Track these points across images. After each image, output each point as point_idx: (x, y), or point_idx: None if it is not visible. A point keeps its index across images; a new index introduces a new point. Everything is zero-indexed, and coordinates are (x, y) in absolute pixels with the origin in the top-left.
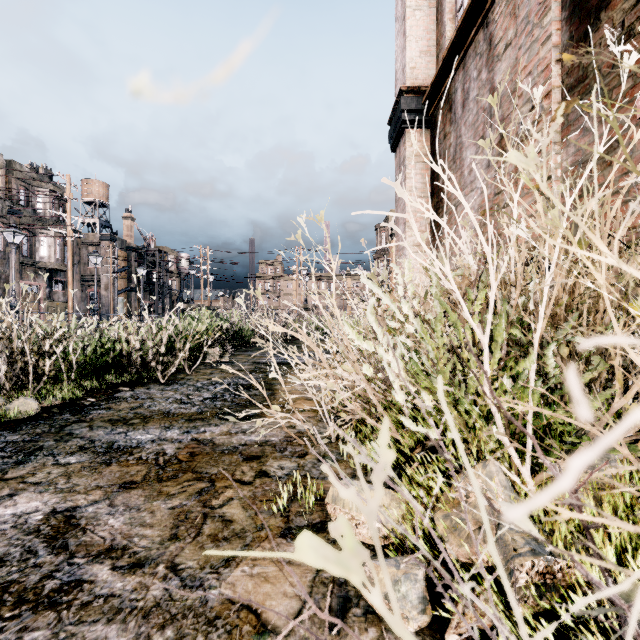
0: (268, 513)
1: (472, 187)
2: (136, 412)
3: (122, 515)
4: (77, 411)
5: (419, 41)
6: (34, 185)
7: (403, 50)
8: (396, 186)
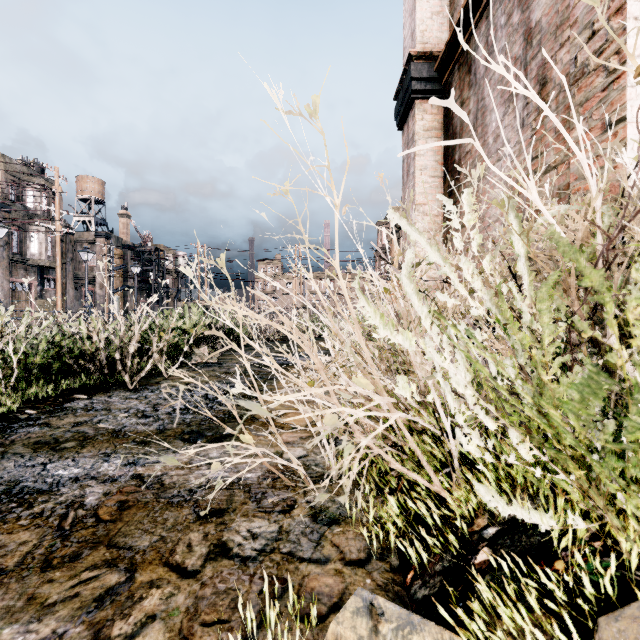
0: None
1: (499, 156)
2: (77, 430)
3: None
4: (2, 429)
5: (431, 0)
6: (24, 180)
7: (412, 12)
8: None
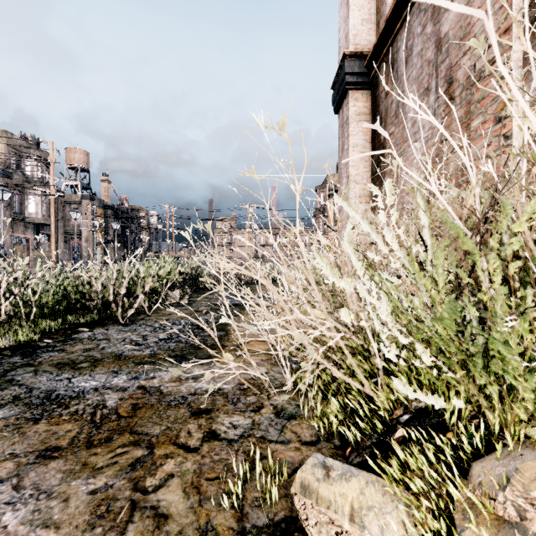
0: (216, 501)
1: (416, 138)
2: (88, 354)
3: (25, 505)
4: (29, 353)
5: (361, 10)
6: (23, 151)
7: (346, 19)
8: None
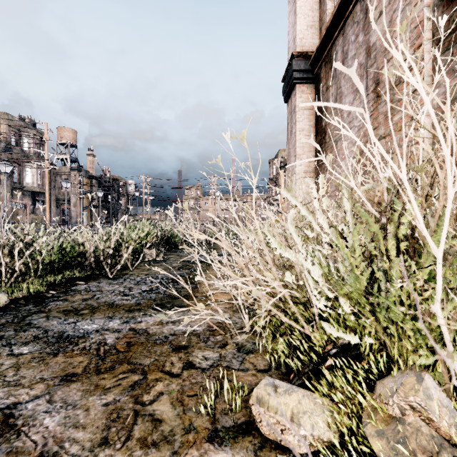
0: (195, 411)
1: (350, 126)
2: (86, 303)
3: (58, 413)
4: (39, 302)
5: (306, 18)
6: (22, 131)
7: (294, 25)
8: (351, 73)
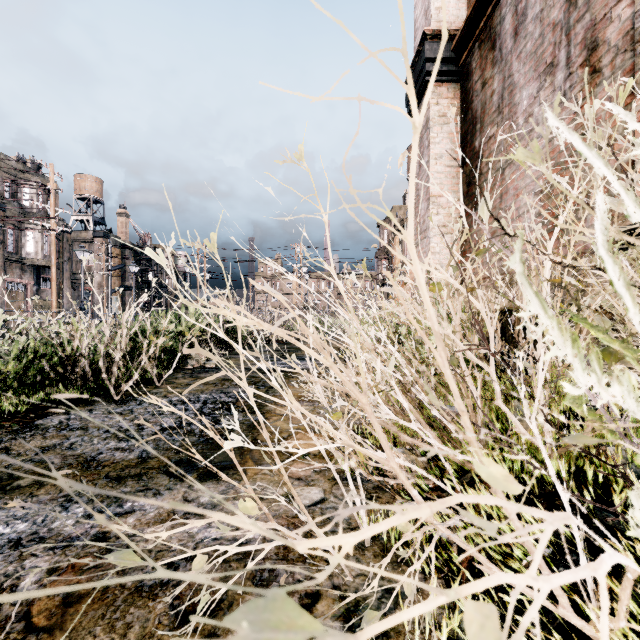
0: None
1: (532, 137)
2: (41, 459)
3: None
4: None
5: None
6: (20, 177)
7: None
8: None
